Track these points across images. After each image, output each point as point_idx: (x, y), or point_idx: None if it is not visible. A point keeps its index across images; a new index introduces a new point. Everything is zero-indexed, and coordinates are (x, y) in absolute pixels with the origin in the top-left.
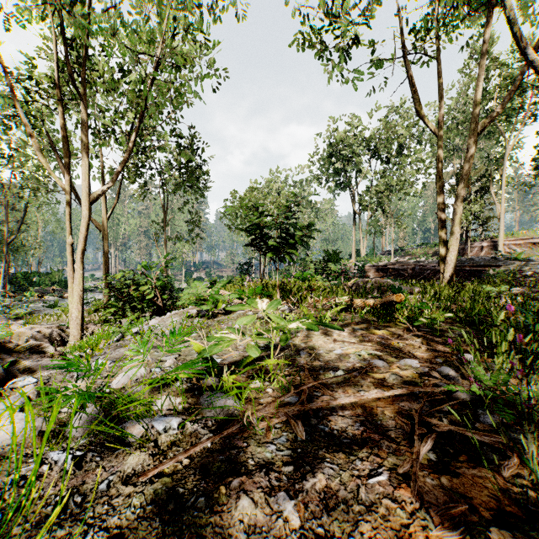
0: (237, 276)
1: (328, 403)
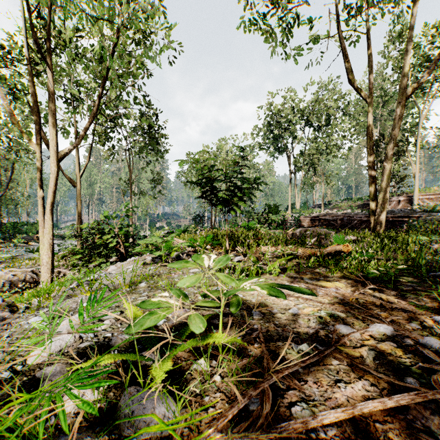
0: (192, 226)
1: (305, 424)
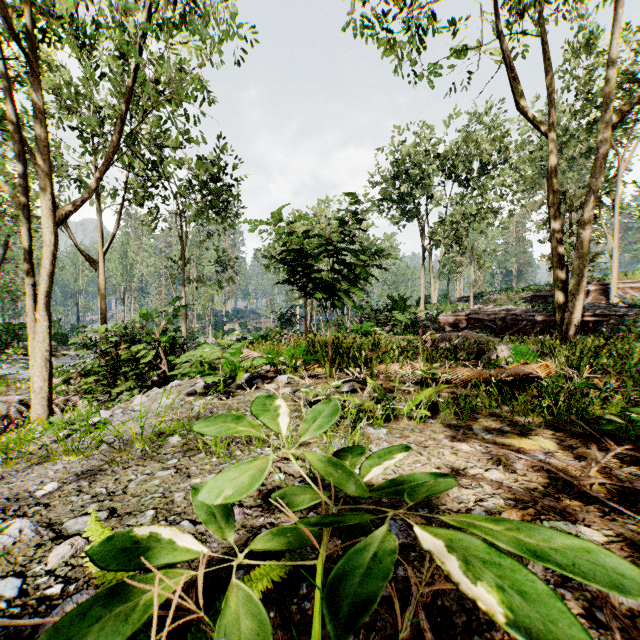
0: (275, 329)
1: None
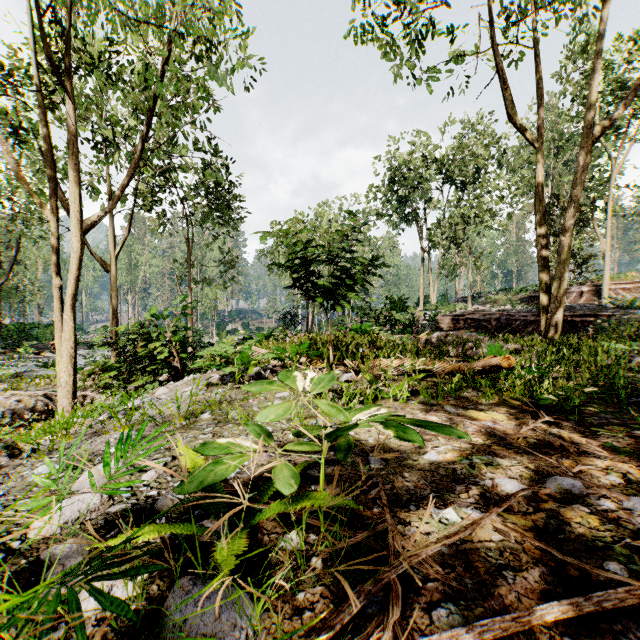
0: (279, 328)
1: (455, 639)
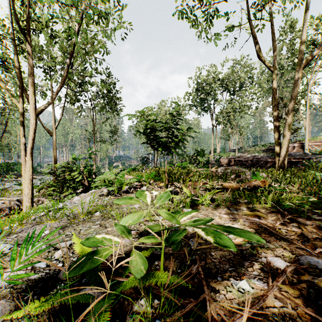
0: (139, 165)
1: None
